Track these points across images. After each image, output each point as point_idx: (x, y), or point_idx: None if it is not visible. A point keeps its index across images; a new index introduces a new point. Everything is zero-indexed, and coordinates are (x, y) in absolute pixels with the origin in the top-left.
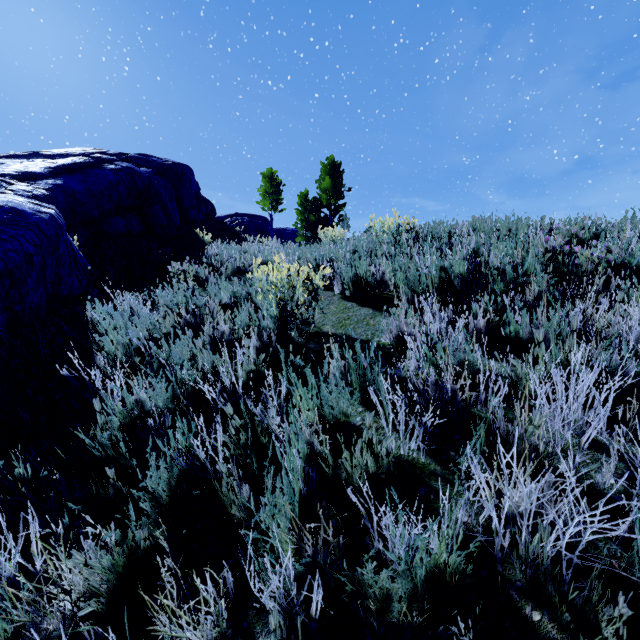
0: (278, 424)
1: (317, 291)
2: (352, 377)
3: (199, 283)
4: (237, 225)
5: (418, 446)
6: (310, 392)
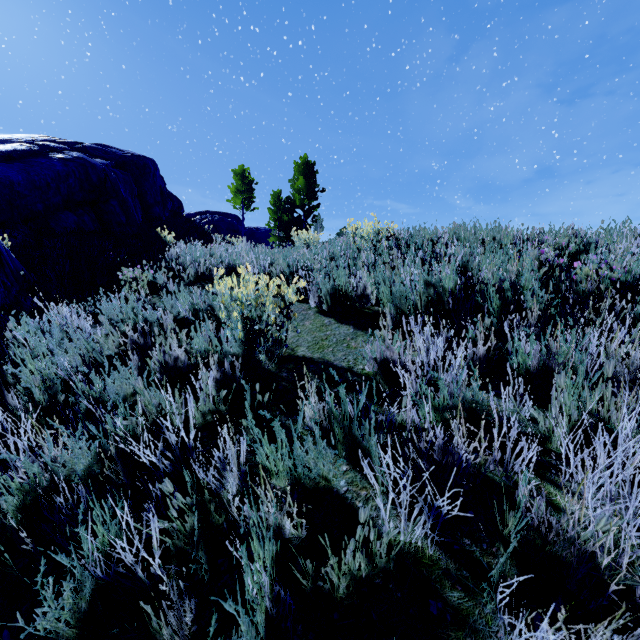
0: (240, 490)
1: (290, 310)
2: (334, 426)
3: (157, 290)
4: (207, 223)
5: (421, 528)
6: (281, 452)
